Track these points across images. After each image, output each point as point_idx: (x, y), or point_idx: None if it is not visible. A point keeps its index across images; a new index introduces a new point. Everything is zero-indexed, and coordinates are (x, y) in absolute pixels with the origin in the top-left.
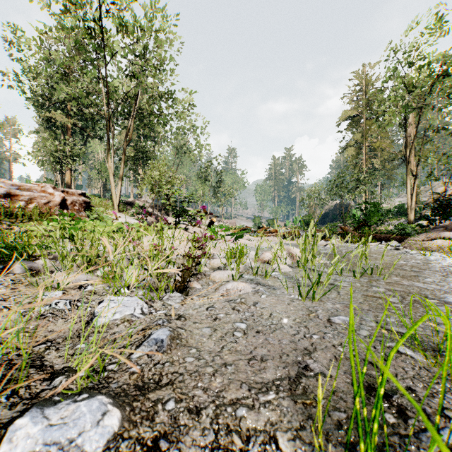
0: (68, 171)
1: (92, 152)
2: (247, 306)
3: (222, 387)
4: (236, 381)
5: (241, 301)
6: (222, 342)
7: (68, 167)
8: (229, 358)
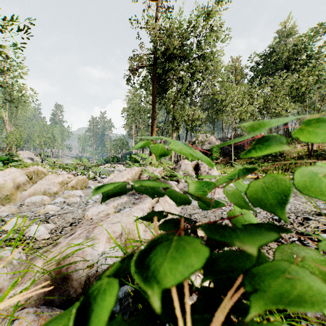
0: None
1: None
2: None
3: None
4: None
5: None
6: None
7: None
8: None
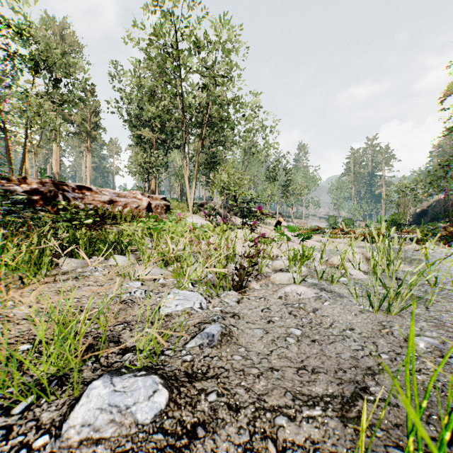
0: (153, 179)
1: (171, 161)
2: (305, 312)
3: (264, 391)
4: (281, 387)
5: (300, 306)
6: (272, 346)
7: (153, 176)
8: (277, 363)
